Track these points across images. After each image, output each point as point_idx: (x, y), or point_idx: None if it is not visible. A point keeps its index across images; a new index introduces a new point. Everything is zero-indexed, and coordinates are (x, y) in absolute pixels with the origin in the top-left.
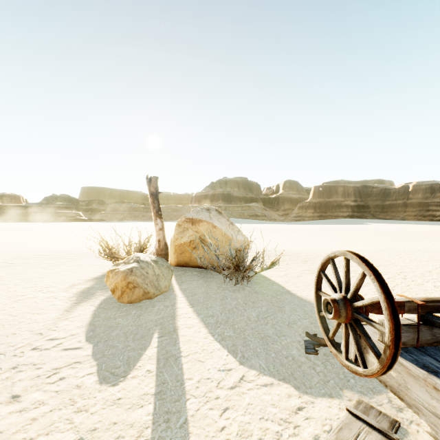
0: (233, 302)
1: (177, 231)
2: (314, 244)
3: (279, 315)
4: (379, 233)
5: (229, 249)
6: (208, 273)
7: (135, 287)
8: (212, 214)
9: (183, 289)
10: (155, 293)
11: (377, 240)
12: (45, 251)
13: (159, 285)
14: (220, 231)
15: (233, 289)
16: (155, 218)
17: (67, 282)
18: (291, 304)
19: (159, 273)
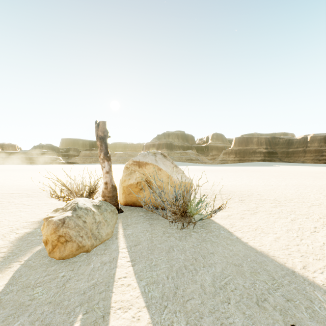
0: (180, 256)
1: (125, 173)
2: (242, 183)
3: (240, 281)
4: (290, 173)
5: (174, 191)
6: (154, 214)
7: (67, 241)
8: (157, 158)
9: (127, 236)
10: (93, 244)
11: (292, 179)
12: (16, 189)
13: (100, 234)
14: (165, 173)
15: (179, 235)
16: (102, 161)
17: (12, 225)
18: (248, 260)
19: (100, 219)
